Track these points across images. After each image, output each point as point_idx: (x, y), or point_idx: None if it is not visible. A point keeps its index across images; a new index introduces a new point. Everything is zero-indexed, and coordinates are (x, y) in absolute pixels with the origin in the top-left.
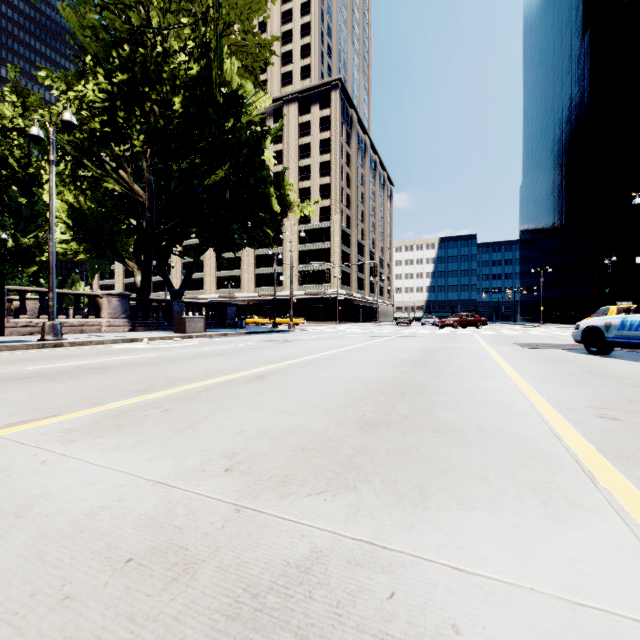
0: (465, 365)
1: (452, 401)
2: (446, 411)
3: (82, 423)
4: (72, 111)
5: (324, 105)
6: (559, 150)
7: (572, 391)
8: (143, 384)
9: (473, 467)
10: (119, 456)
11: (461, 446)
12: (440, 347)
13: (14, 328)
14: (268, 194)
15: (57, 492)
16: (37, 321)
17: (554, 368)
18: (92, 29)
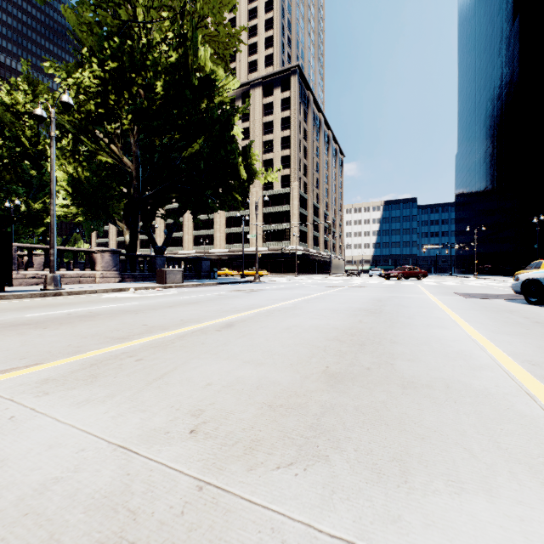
0: (416, 314)
1: (411, 352)
2: (408, 363)
3: (59, 373)
4: (71, 95)
5: (284, 88)
6: (491, 123)
7: (526, 342)
8: (123, 332)
9: (451, 433)
10: (86, 412)
11: (432, 405)
12: (389, 297)
13: (23, 279)
14: (237, 164)
15: (14, 457)
16: (42, 273)
17: (500, 318)
18: (88, 25)
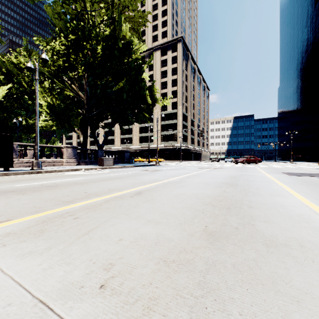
0: (260, 186)
1: (265, 215)
2: (265, 224)
3: (20, 227)
4: (49, 56)
5: (174, 50)
6: (301, 68)
7: None
8: (71, 197)
9: None
10: (26, 263)
11: (295, 264)
12: (240, 175)
13: (21, 163)
14: (145, 94)
15: None
16: (32, 160)
17: None
18: (58, 14)
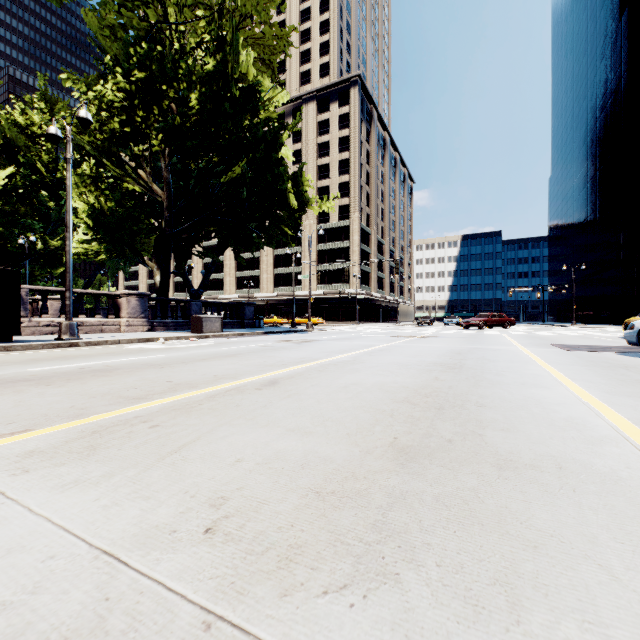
0: (505, 370)
1: (505, 419)
2: (502, 434)
3: (50, 442)
4: (92, 112)
5: (343, 102)
6: (592, 140)
7: None
8: (141, 390)
9: (575, 539)
10: (71, 498)
11: (542, 495)
12: (470, 349)
13: (36, 327)
14: (285, 190)
15: None
16: (58, 321)
17: (615, 375)
18: (110, 28)
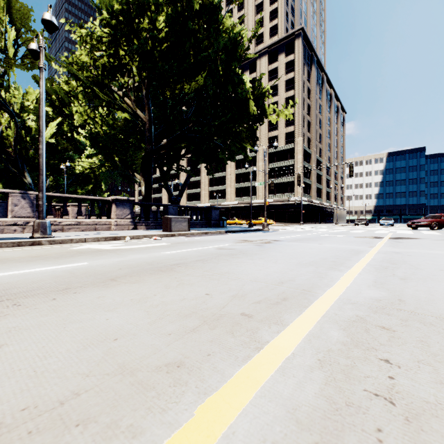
0: None
1: None
2: None
3: None
4: (85, 49)
5: (289, 52)
6: None
7: None
8: None
9: None
10: None
11: None
12: None
13: None
14: (245, 98)
15: None
16: (60, 221)
17: None
18: None
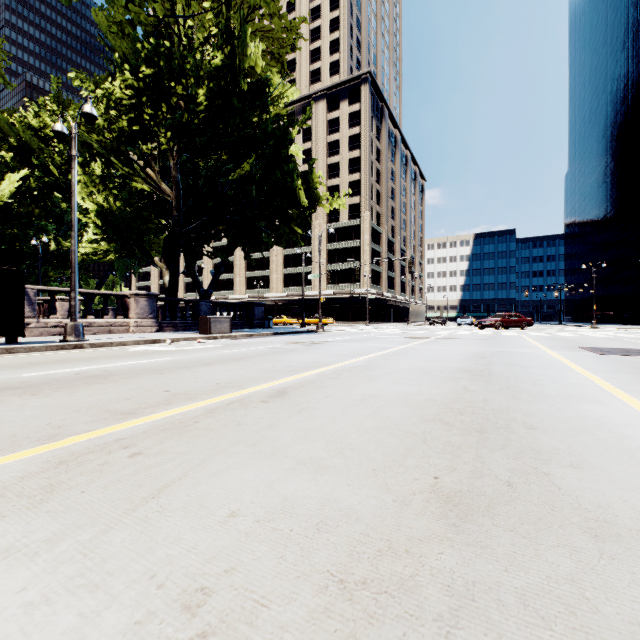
0: (542, 379)
1: (569, 448)
2: (574, 473)
3: (2, 479)
4: (100, 110)
5: (353, 100)
6: (613, 133)
7: None
8: (133, 402)
9: None
10: None
11: None
12: (493, 352)
13: (44, 328)
14: (295, 187)
15: None
16: (66, 321)
17: None
18: (118, 25)
